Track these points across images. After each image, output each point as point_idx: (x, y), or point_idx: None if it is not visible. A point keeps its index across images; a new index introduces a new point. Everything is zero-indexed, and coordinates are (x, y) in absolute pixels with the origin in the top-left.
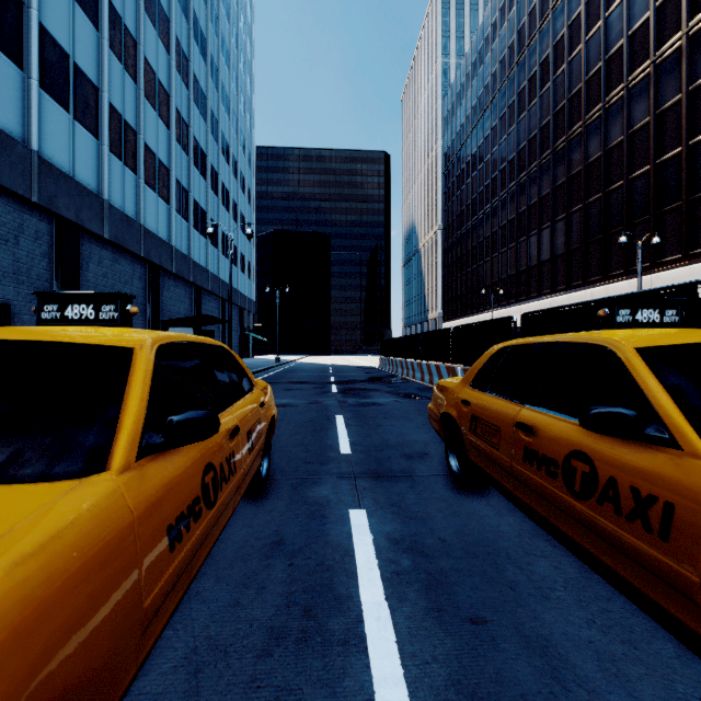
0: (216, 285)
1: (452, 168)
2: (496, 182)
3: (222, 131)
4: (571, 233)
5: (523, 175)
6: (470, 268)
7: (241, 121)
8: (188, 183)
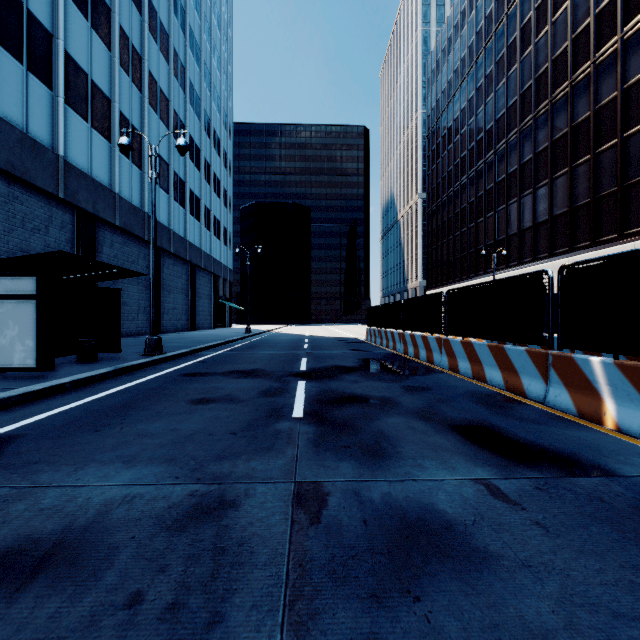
0: (181, 247)
1: (437, 128)
2: (492, 133)
3: (191, 81)
4: (599, 177)
5: (528, 119)
6: (458, 232)
7: (215, 77)
8: (142, 124)
